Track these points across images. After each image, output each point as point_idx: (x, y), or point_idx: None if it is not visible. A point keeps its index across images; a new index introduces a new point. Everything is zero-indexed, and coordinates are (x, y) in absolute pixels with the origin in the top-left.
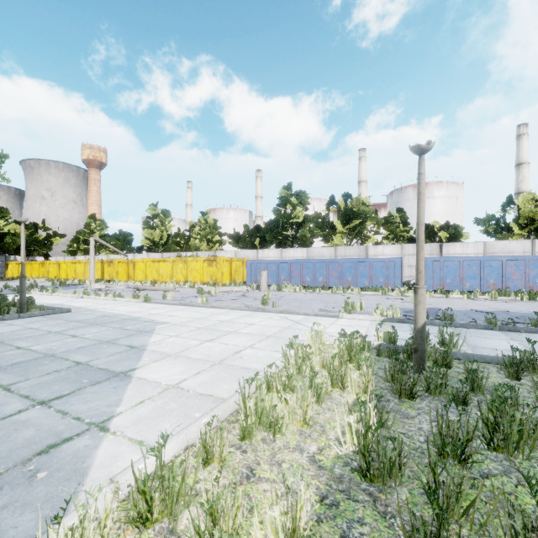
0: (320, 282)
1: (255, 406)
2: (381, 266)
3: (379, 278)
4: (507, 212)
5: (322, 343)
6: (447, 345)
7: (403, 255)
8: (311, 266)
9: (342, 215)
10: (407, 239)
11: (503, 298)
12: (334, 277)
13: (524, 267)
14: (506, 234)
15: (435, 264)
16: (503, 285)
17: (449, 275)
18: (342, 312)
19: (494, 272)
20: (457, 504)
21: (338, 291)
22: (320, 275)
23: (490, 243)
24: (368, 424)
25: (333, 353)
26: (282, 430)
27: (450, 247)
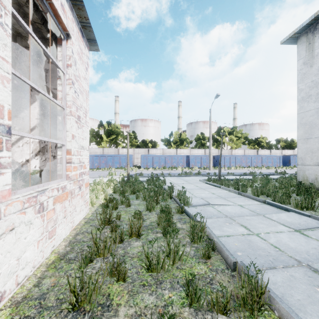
0: (96, 166)
1: (91, 189)
2: (124, 158)
3: (123, 163)
4: (171, 137)
5: (103, 181)
6: (135, 178)
7: (134, 153)
8: (91, 158)
9: (106, 132)
10: (136, 146)
11: (164, 170)
12: (103, 163)
13: (171, 159)
14: (170, 146)
15: (144, 157)
16: (165, 165)
17: (149, 162)
18: (108, 175)
19: (163, 161)
20: (126, 191)
21: (105, 169)
22: (96, 162)
23: (165, 149)
24: (115, 186)
25: (107, 182)
26: (98, 192)
27: (152, 150)
